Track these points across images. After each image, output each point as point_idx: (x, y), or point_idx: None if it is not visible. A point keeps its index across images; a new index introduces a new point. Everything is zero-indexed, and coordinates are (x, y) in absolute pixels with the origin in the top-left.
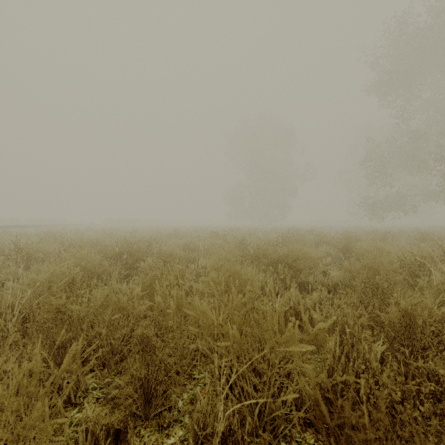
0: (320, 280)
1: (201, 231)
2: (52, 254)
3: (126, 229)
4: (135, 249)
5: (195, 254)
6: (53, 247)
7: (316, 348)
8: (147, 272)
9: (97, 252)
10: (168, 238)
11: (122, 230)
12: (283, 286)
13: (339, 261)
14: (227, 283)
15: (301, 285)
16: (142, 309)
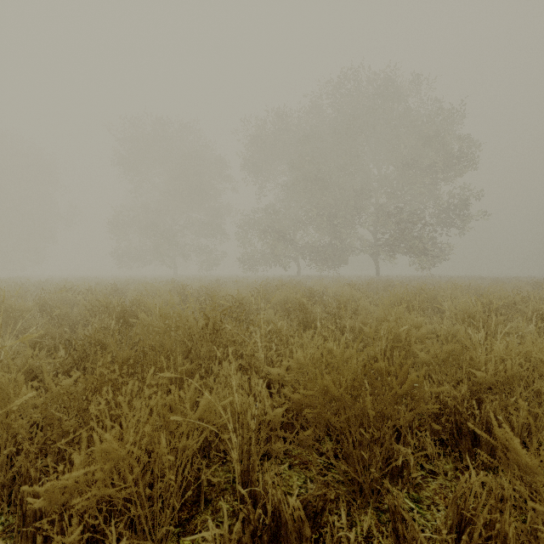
0: None
1: None
2: None
3: None
4: None
5: None
6: None
7: None
8: None
9: None
10: None
11: None
12: None
13: None
14: None
15: None
16: None
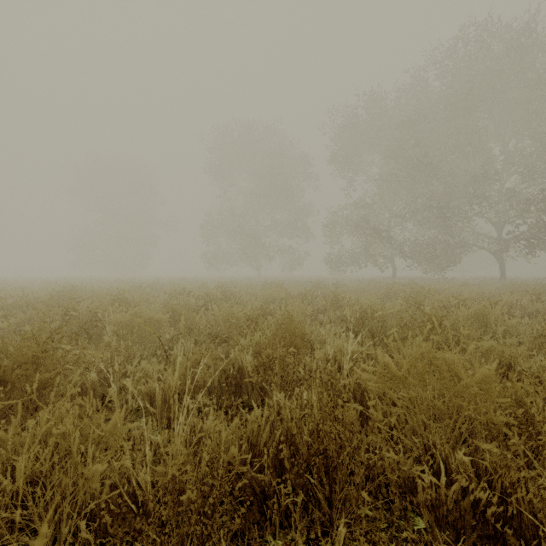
0: None
1: (34, 281)
2: None
3: None
4: None
5: None
6: None
7: None
8: None
9: None
10: None
11: None
12: None
13: None
14: None
15: None
16: None
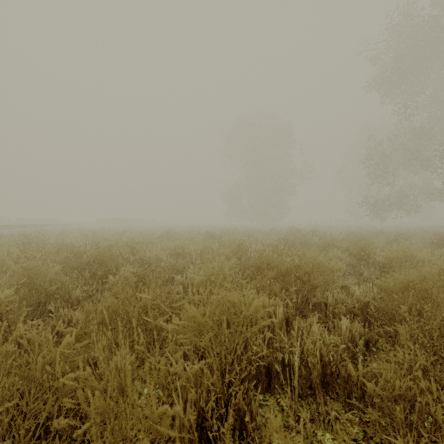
0: (342, 300)
1: (197, 232)
2: (7, 263)
3: (119, 229)
4: (106, 258)
5: (185, 261)
6: (22, 252)
7: (360, 430)
8: (115, 292)
9: (62, 261)
10: (159, 239)
11: (112, 231)
12: (294, 309)
13: (351, 267)
14: (218, 321)
15: (316, 304)
16: (69, 380)
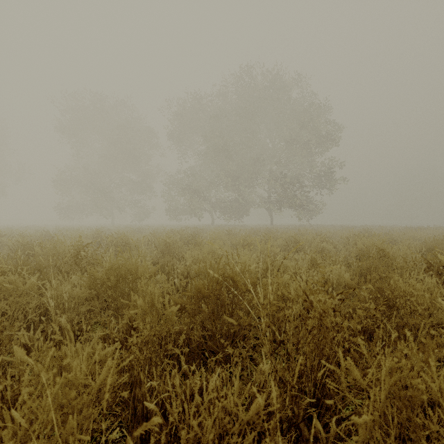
0: None
1: None
2: None
3: None
4: None
5: None
6: None
7: None
8: None
9: None
10: None
11: None
12: None
13: None
14: None
15: None
16: None
